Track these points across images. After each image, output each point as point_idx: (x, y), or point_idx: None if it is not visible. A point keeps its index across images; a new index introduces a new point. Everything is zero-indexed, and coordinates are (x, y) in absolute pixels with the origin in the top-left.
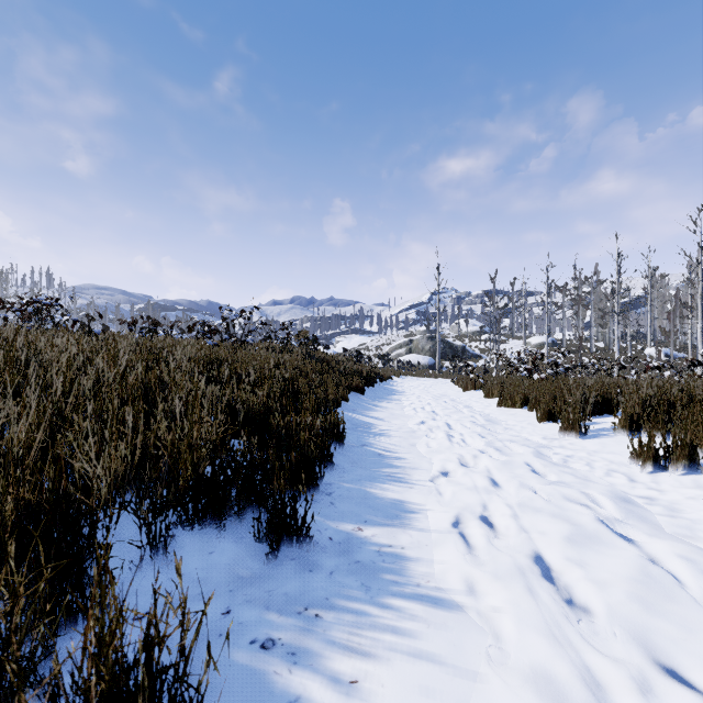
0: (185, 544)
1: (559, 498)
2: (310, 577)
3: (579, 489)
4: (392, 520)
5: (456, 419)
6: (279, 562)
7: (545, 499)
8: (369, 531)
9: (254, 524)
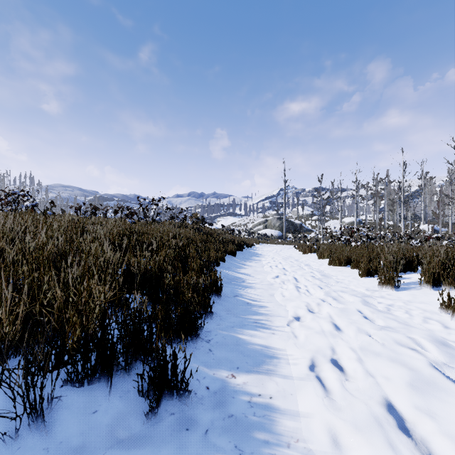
0: (71, 403)
1: (394, 344)
2: (186, 438)
3: (407, 335)
4: (260, 365)
5: (301, 274)
6: (159, 419)
7: (383, 345)
8: (241, 378)
9: (138, 380)
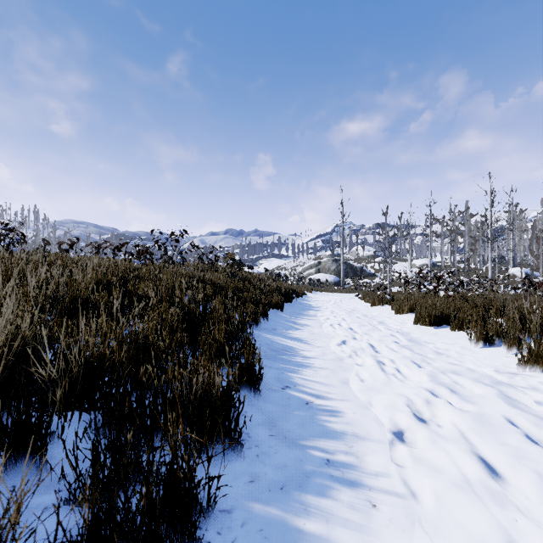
0: None
1: None
2: None
3: None
4: None
5: (380, 340)
6: None
7: None
8: None
9: None
